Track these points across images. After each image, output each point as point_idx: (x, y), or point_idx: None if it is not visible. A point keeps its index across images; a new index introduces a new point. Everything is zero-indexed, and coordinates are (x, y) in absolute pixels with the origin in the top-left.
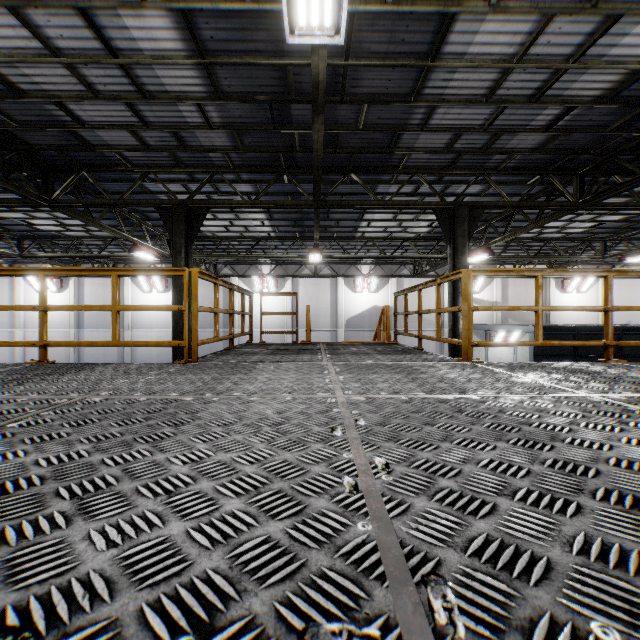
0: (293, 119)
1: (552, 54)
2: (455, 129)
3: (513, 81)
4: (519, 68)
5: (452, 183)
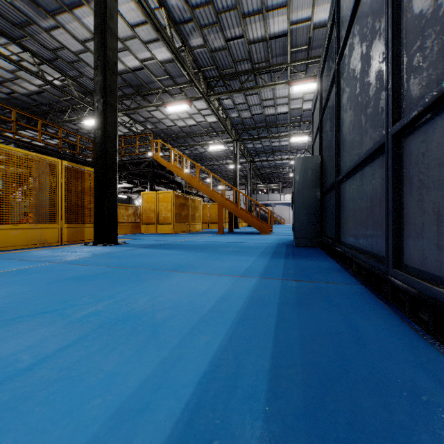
0: (40, 107)
1: None
2: (82, 128)
3: None
4: None
5: (70, 136)
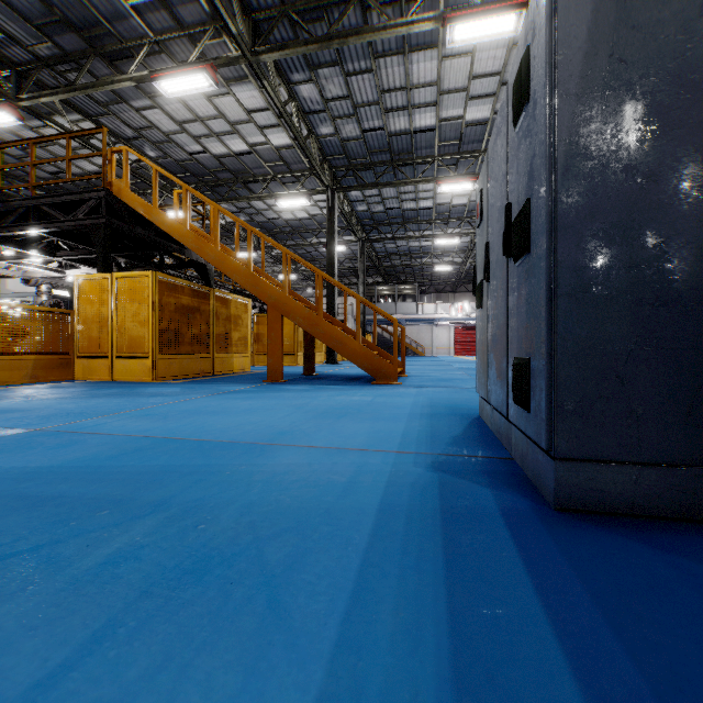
0: None
1: (56, 152)
2: None
3: (38, 151)
4: (41, 149)
5: None
